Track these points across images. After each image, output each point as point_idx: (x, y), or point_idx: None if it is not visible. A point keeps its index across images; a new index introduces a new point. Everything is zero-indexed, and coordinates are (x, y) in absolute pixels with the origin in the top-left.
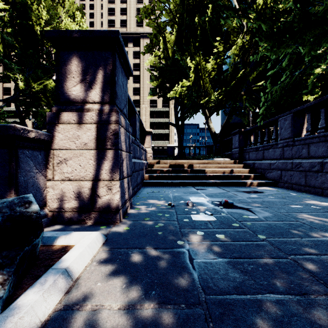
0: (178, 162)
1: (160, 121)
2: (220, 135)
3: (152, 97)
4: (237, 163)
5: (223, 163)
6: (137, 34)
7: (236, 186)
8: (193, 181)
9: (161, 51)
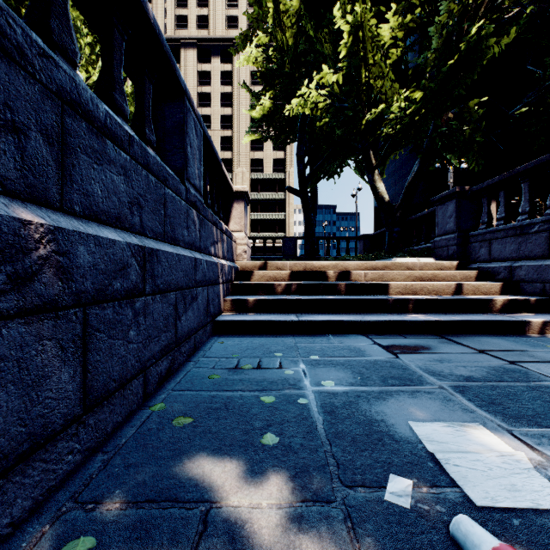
0: (311, 265)
1: (269, 197)
2: (400, 207)
3: (255, 153)
4: (455, 268)
5: (420, 269)
6: (227, 41)
7: (497, 335)
8: (366, 319)
9: (271, 35)
